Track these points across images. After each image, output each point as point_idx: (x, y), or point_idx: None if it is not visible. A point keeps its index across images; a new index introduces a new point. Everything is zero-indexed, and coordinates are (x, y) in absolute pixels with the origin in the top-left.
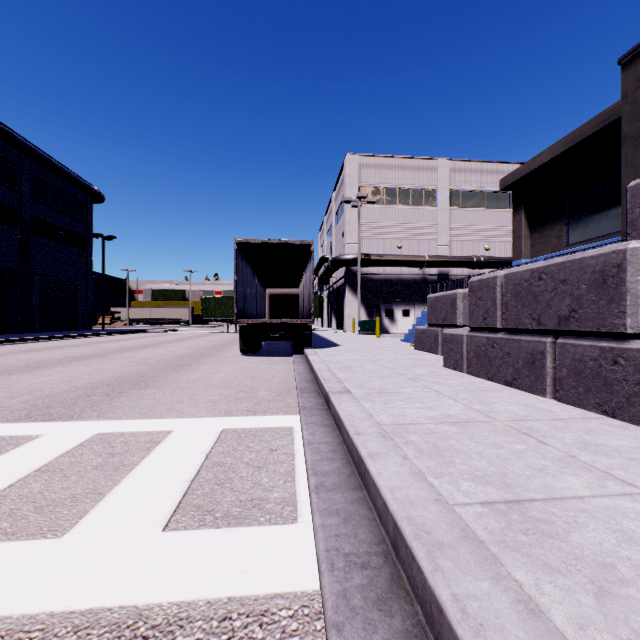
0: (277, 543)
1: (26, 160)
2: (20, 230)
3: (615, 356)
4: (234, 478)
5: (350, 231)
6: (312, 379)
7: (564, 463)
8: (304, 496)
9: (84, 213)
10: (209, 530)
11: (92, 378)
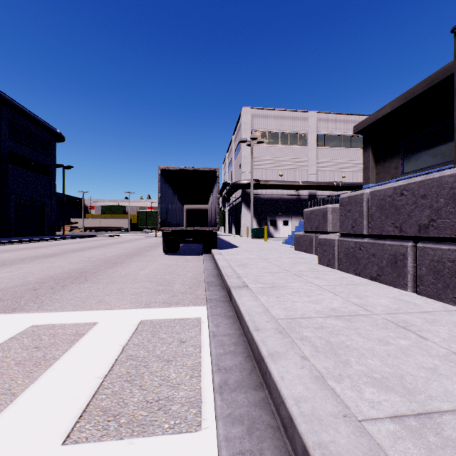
0: None
1: (5, 109)
2: None
3: None
4: (144, 374)
5: (245, 163)
6: (217, 274)
7: (451, 361)
8: (208, 395)
9: (49, 149)
10: (110, 442)
11: (44, 274)
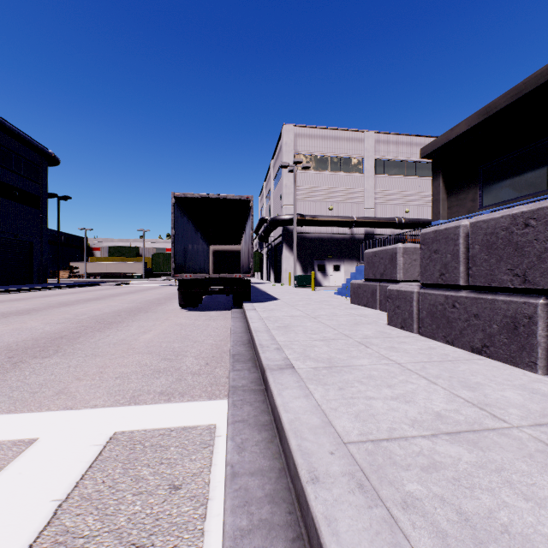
0: None
1: None
2: None
3: None
4: None
5: (287, 194)
6: (248, 341)
7: None
8: None
9: (39, 174)
10: None
11: None
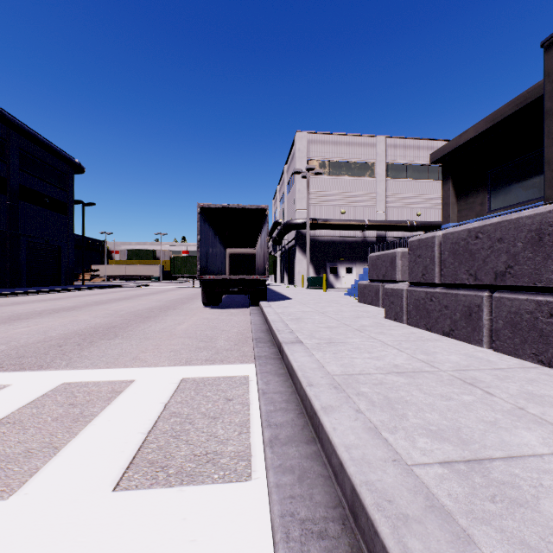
0: (230, 504)
1: (14, 135)
2: (9, 197)
3: (551, 309)
4: (190, 430)
5: (300, 199)
6: (267, 329)
7: (514, 416)
8: (258, 449)
9: (66, 182)
10: (161, 489)
11: (67, 329)
